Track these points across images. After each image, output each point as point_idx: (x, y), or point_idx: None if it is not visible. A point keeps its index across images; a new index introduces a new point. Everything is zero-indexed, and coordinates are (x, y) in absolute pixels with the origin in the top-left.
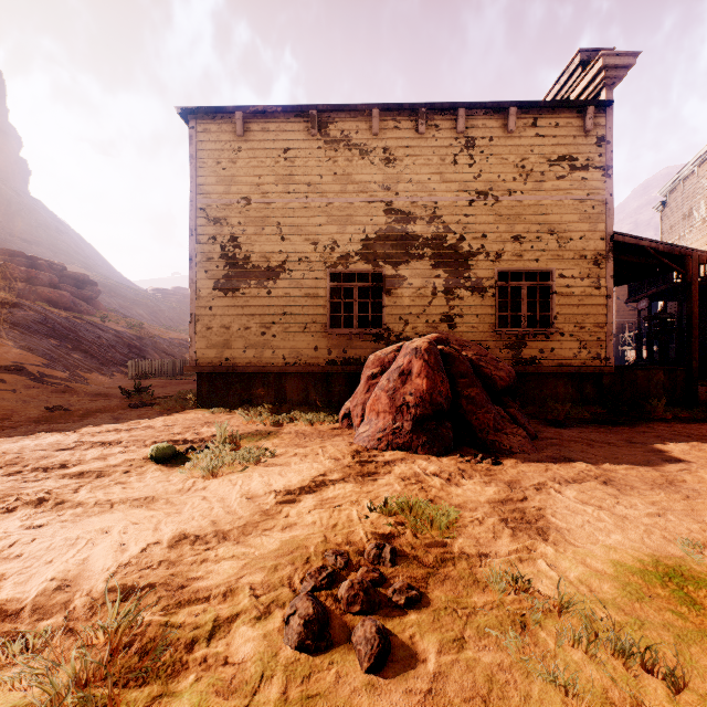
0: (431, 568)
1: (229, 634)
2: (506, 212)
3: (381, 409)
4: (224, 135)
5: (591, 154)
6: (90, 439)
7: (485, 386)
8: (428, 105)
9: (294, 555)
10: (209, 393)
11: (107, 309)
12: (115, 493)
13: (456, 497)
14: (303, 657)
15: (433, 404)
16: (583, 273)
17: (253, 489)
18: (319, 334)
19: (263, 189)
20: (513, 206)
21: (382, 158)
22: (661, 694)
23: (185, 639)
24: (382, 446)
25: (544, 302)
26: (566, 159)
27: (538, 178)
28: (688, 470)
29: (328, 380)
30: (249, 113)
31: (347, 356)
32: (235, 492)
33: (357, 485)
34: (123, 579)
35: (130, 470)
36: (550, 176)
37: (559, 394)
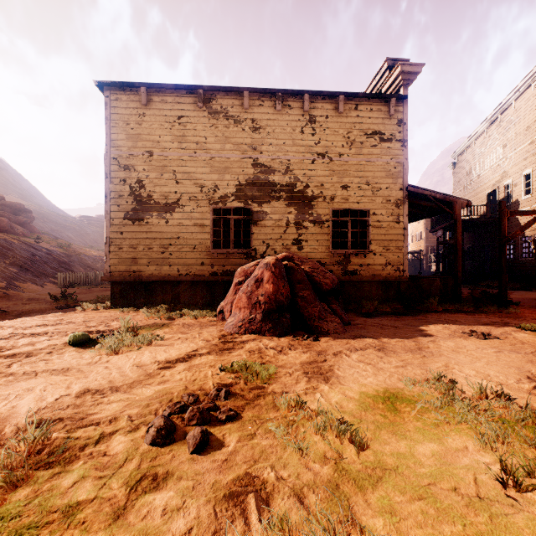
0: (249, 400)
1: (109, 441)
2: (337, 169)
3: (242, 305)
4: (132, 103)
5: (394, 131)
6: (22, 331)
7: (316, 289)
8: (283, 91)
9: (162, 397)
10: (120, 297)
11: (40, 232)
12: (39, 366)
13: (281, 361)
14: (154, 449)
15: (277, 302)
16: (389, 212)
17: (143, 361)
18: (205, 253)
19: (162, 145)
20: (342, 164)
21: (251, 126)
22: (353, 451)
23: (79, 444)
24: (242, 331)
25: (363, 231)
26: (377, 134)
27: (359, 146)
28: (434, 341)
29: (211, 287)
30: (151, 88)
31: (225, 269)
32: (130, 363)
33: (217, 356)
34: (41, 416)
35: (53, 351)
36: (367, 144)
37: (373, 295)
